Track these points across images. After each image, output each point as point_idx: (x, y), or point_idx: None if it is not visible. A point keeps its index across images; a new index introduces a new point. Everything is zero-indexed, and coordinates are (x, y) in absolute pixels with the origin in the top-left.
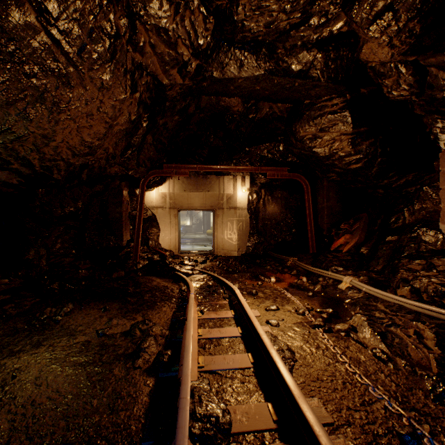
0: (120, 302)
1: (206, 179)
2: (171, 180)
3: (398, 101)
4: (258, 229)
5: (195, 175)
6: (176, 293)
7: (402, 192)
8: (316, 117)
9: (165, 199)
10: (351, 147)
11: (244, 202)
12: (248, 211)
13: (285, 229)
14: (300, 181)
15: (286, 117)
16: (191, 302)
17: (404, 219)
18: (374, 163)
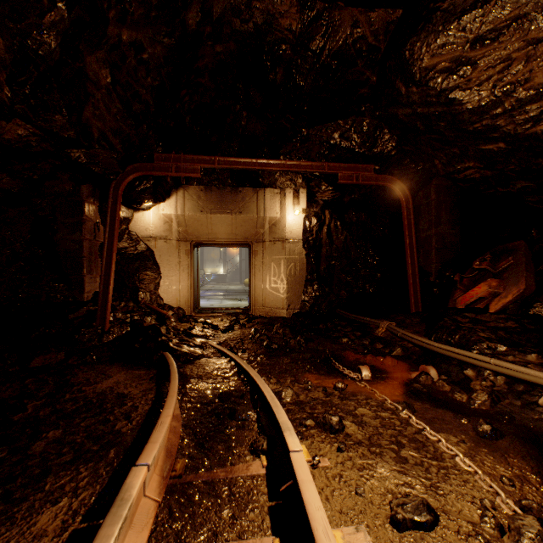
0: None
1: (237, 194)
2: (179, 194)
3: None
4: (319, 273)
5: (218, 187)
6: (134, 425)
7: None
8: (467, 9)
9: (169, 226)
10: None
11: (297, 231)
12: (304, 244)
13: (364, 273)
14: (394, 188)
15: (383, 50)
16: None
17: None
18: None
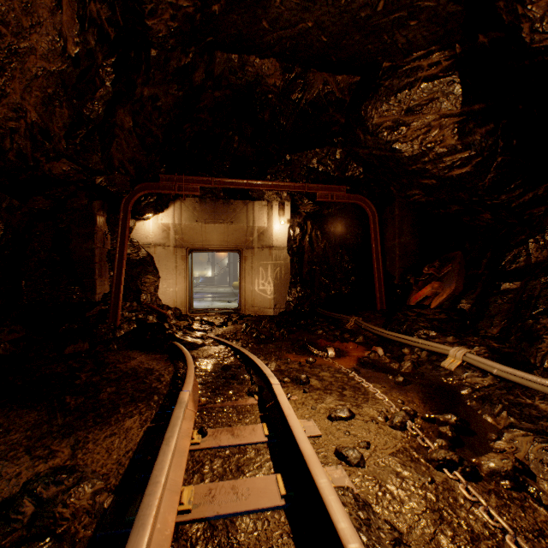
0: (46, 408)
1: (229, 205)
2: (176, 205)
3: (546, 50)
4: (302, 276)
5: (212, 199)
6: (165, 384)
7: (525, 216)
8: (401, 89)
9: (167, 234)
10: (457, 138)
11: (283, 239)
12: (288, 251)
13: (340, 276)
14: (363, 206)
15: (349, 101)
16: (177, 416)
17: (528, 256)
18: (490, 166)
